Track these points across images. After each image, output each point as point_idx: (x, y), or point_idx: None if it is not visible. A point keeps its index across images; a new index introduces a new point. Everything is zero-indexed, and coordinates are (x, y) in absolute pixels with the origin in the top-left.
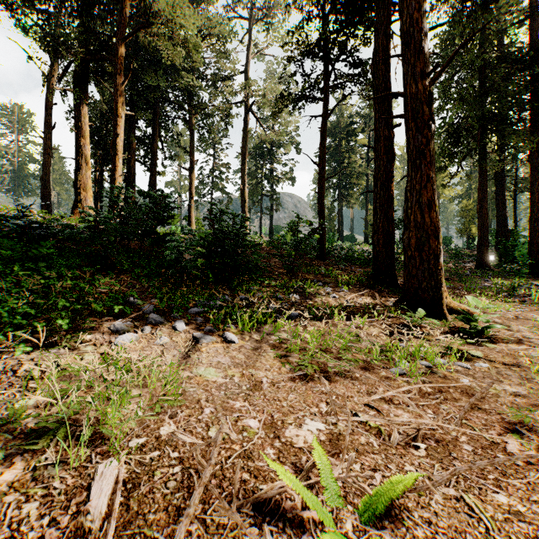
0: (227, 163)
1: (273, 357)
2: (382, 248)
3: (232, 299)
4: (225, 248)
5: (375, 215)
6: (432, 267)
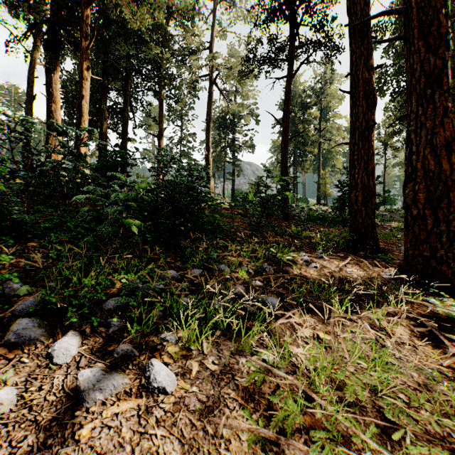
0: (194, 133)
1: (246, 444)
2: (361, 207)
3: (182, 275)
4: (176, 204)
5: (352, 169)
6: (453, 230)
